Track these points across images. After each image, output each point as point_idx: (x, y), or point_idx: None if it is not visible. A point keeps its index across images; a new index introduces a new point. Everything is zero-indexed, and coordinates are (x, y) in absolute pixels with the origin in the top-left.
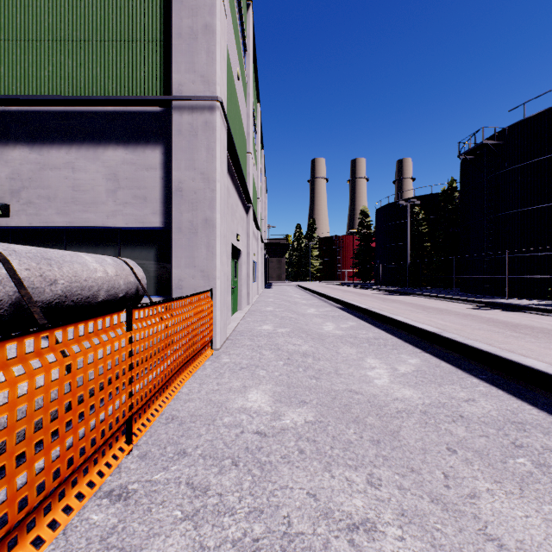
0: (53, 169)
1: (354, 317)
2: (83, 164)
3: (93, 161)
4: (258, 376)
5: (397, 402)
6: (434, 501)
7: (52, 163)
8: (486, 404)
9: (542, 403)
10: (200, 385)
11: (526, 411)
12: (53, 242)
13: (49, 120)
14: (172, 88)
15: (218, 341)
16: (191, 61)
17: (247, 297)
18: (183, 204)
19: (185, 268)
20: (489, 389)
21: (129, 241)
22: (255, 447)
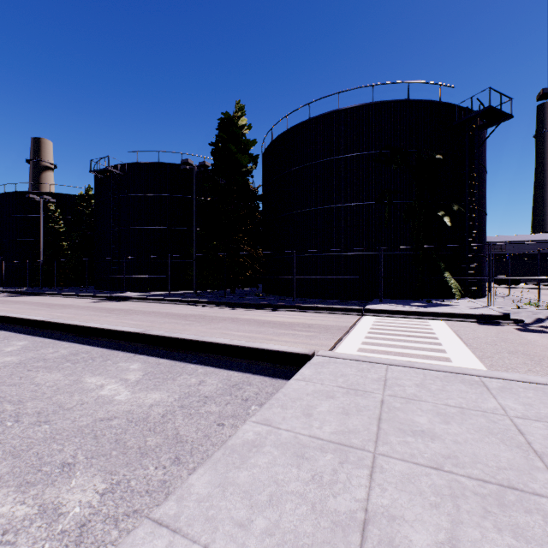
0: None
1: None
2: None
3: None
4: None
5: None
6: (10, 386)
7: None
8: (64, 351)
9: (97, 343)
10: None
11: (85, 348)
12: None
13: None
14: None
15: None
16: None
17: None
18: None
19: None
20: (71, 345)
21: None
22: None
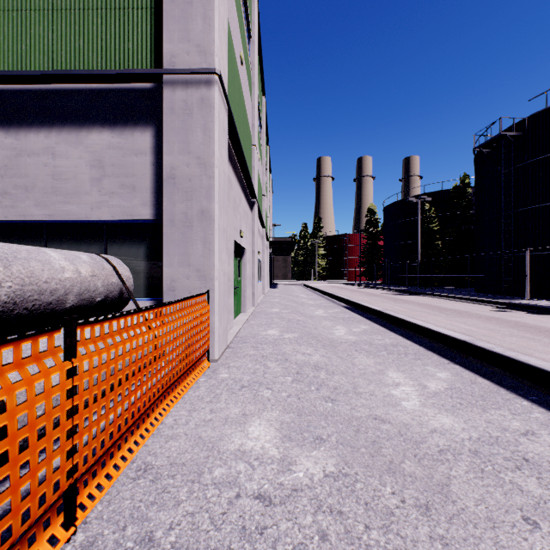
0: (31, 155)
1: (365, 320)
2: (64, 149)
3: (75, 146)
4: (261, 399)
5: (436, 435)
6: None
7: (29, 148)
8: None
9: None
10: (189, 412)
11: None
12: (32, 238)
13: (27, 100)
14: (163, 60)
15: (216, 351)
16: (185, 29)
17: (252, 297)
18: (176, 194)
19: (178, 267)
20: (547, 416)
21: (116, 236)
22: (256, 527)
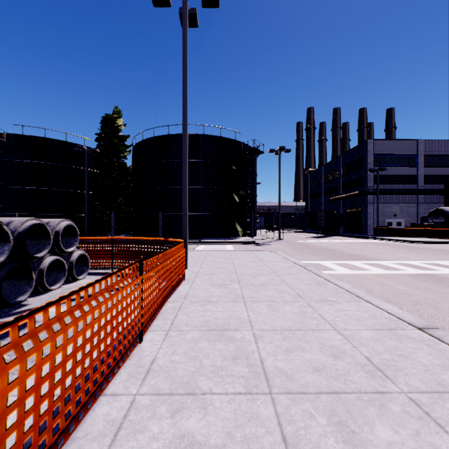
0: None
1: None
2: None
3: None
4: None
5: None
6: None
7: None
8: None
9: None
10: None
11: None
12: None
13: None
14: None
15: None
16: None
17: None
18: None
19: None
20: None
21: None
22: None
